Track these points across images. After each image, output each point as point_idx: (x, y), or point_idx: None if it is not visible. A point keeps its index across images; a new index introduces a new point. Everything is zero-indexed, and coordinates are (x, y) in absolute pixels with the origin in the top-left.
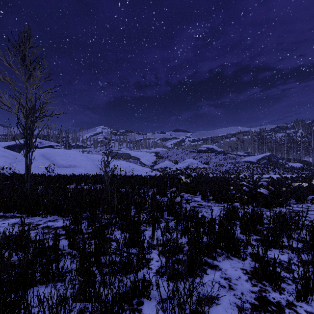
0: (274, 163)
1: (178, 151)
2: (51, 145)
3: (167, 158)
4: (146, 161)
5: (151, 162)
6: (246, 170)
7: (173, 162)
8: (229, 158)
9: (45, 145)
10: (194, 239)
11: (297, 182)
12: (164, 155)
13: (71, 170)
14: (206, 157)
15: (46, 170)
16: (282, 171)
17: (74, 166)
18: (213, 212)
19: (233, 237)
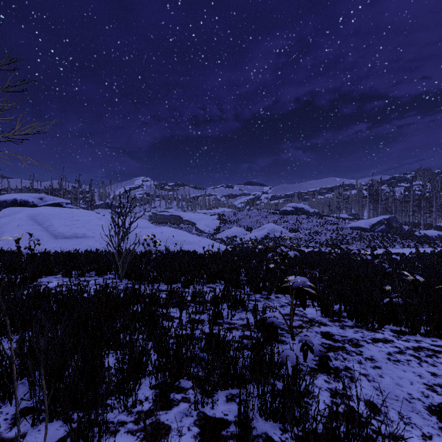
0: (399, 230)
1: (252, 212)
2: (58, 203)
3: (236, 222)
4: (205, 227)
5: (213, 229)
6: (357, 240)
7: (245, 229)
8: (328, 223)
9: (49, 202)
10: None
11: None
12: (231, 218)
13: (76, 243)
14: (294, 221)
15: (15, 245)
16: (412, 243)
17: (83, 236)
18: (385, 378)
19: None
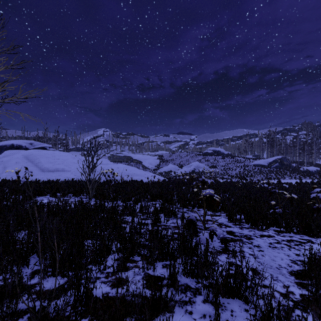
0: (289, 166)
1: (183, 154)
2: (43, 147)
3: (171, 161)
4: (149, 164)
5: (154, 166)
6: (258, 174)
7: (178, 166)
8: (237, 161)
9: (37, 146)
10: None
11: None
12: (168, 158)
13: (57, 175)
14: (213, 160)
15: (16, 175)
16: (298, 176)
17: (62, 170)
18: (265, 256)
19: None
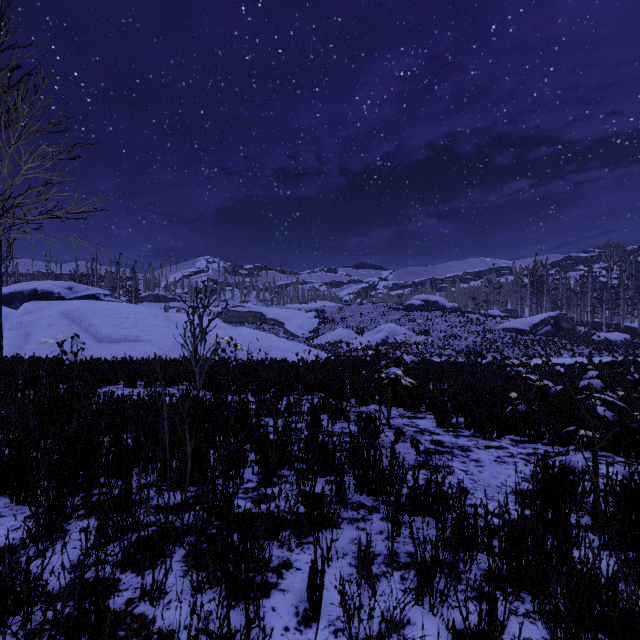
0: (570, 332)
1: (365, 307)
2: (93, 294)
3: (341, 322)
4: (297, 328)
5: (309, 331)
6: (510, 346)
7: (355, 331)
8: (471, 323)
9: (81, 294)
10: (479, 639)
11: (630, 375)
12: (335, 316)
13: (128, 348)
14: (424, 321)
15: (59, 349)
16: (587, 351)
17: (136, 339)
18: (484, 473)
19: (639, 634)
